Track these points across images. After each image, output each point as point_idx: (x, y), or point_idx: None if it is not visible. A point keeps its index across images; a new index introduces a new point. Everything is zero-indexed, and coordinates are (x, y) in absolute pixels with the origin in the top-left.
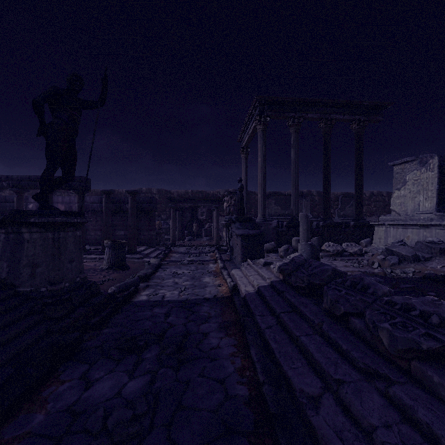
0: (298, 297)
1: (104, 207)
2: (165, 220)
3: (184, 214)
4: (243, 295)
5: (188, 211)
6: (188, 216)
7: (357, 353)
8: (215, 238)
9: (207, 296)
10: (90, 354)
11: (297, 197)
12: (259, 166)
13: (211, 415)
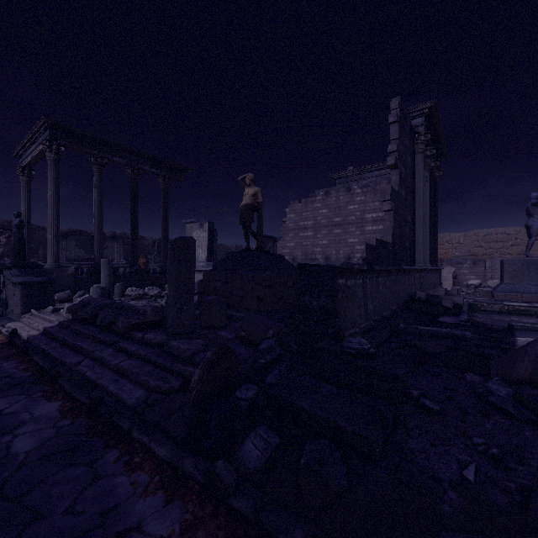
0: (83, 325)
1: None
2: None
3: None
4: (25, 339)
5: None
6: None
7: (109, 338)
8: None
9: None
10: None
11: (101, 242)
12: (49, 201)
13: (1, 386)
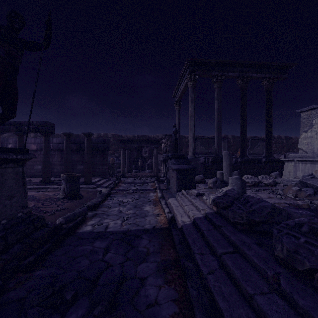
0: (237, 234)
1: (65, 146)
2: (117, 157)
3: (132, 152)
4: (179, 225)
5: (134, 150)
6: (134, 154)
7: None
8: (155, 170)
9: (147, 227)
10: (4, 314)
11: (220, 139)
12: (189, 114)
13: None
